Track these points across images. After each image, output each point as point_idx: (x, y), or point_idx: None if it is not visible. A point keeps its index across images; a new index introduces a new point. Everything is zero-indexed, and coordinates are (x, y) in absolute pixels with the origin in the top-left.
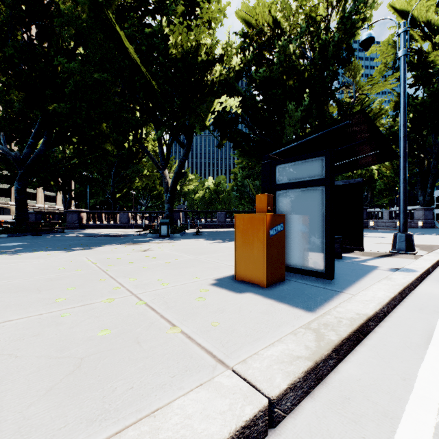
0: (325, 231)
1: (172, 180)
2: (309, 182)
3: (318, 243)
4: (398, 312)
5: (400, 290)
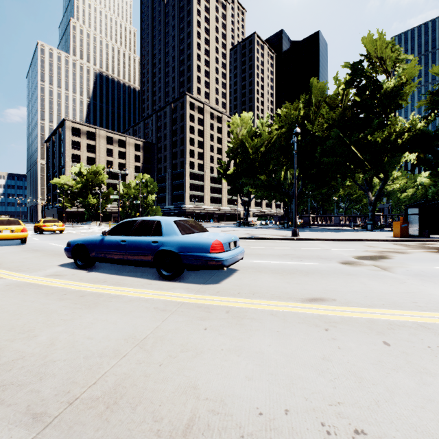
0: (418, 226)
1: (374, 199)
2: (415, 214)
3: (417, 229)
4: (431, 242)
5: (438, 240)
